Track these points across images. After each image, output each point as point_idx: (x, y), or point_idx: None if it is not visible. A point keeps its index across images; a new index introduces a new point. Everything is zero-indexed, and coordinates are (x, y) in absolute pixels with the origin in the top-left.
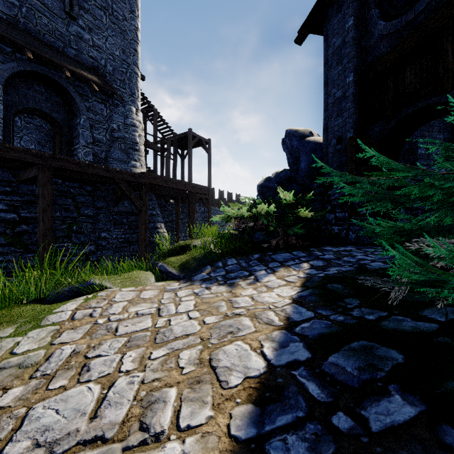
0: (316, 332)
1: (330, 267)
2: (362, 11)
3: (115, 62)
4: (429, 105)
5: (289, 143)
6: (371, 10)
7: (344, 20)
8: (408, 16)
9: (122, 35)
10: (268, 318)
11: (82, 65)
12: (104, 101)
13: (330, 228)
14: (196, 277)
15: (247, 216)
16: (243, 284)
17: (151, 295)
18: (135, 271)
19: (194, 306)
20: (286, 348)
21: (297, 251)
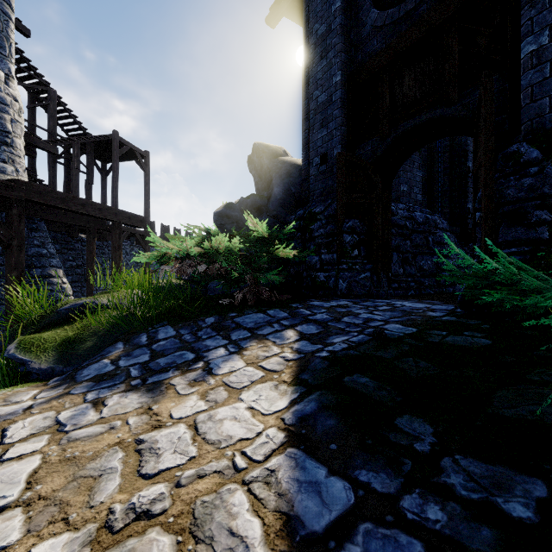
0: None
1: (330, 336)
2: None
3: None
4: (433, 118)
5: (258, 162)
6: None
7: (330, 1)
8: (408, 5)
9: None
10: (232, 530)
11: None
12: None
13: (314, 274)
14: (86, 371)
15: (195, 255)
16: (181, 383)
17: None
18: None
19: (29, 480)
20: None
21: (274, 309)
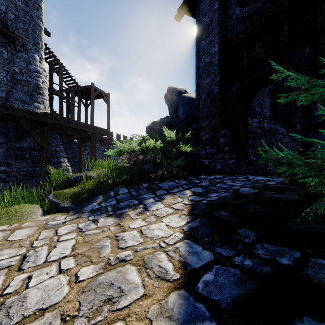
0: (228, 294)
1: (209, 193)
2: None
3: (18, 11)
4: (272, 69)
5: (170, 97)
6: None
7: (211, 4)
8: (257, 4)
9: None
10: (160, 265)
11: None
12: (5, 44)
13: (202, 161)
14: (86, 208)
15: (137, 150)
16: (132, 214)
17: (24, 235)
18: (18, 205)
19: (72, 248)
20: None
21: (179, 180)
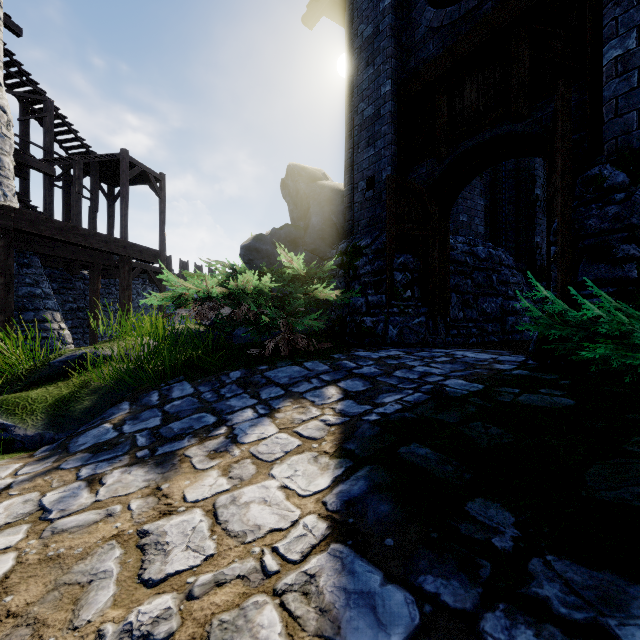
0: None
1: (380, 394)
2: None
3: None
4: (499, 136)
5: (293, 186)
6: None
7: None
8: (470, 2)
9: None
10: None
11: None
12: None
13: (360, 319)
14: (82, 438)
15: (217, 296)
16: (198, 454)
17: None
18: None
19: None
20: None
21: (313, 361)
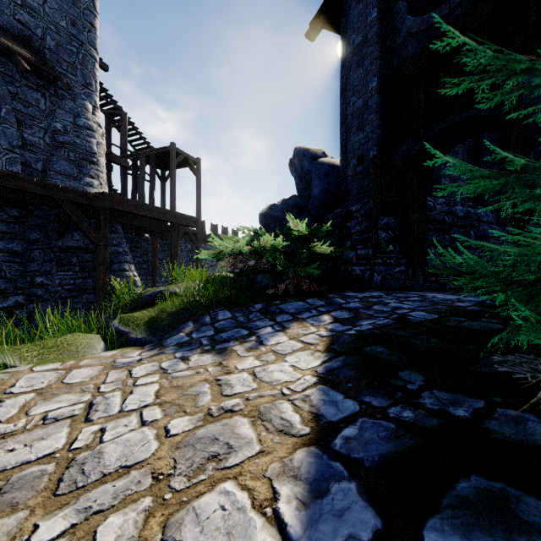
0: (376, 451)
1: (360, 320)
2: (386, 3)
3: (60, 36)
4: (467, 118)
5: (299, 164)
6: (398, 2)
7: (366, 12)
8: (443, 10)
9: (71, 0)
10: (282, 417)
11: (3, 30)
12: (41, 88)
13: (351, 268)
14: (169, 340)
15: (246, 252)
16: (240, 349)
17: (85, 377)
18: (70, 334)
19: (156, 395)
20: (326, 499)
21: (313, 298)
